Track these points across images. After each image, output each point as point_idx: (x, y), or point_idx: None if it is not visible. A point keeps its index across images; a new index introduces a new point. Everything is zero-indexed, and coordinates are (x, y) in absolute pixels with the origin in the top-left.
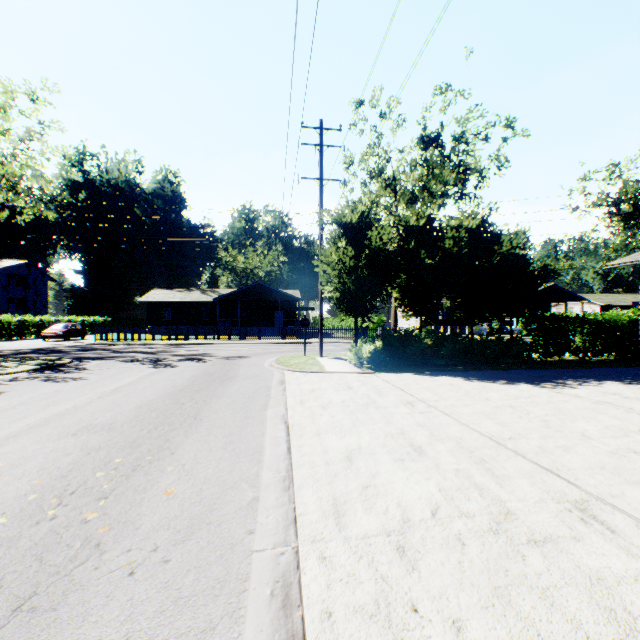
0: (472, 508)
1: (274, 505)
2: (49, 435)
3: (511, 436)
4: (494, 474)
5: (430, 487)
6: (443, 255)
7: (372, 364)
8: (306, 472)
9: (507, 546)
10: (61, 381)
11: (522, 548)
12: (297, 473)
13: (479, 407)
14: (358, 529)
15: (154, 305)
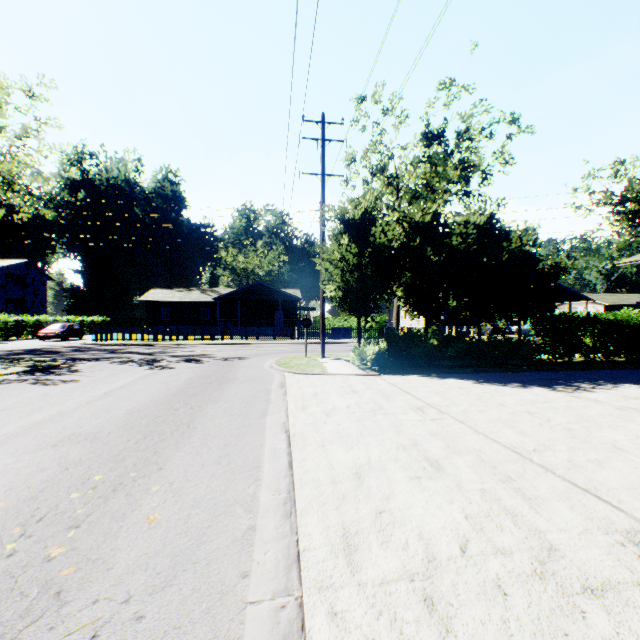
0: (508, 542)
1: (273, 537)
2: (26, 446)
3: (535, 448)
4: (525, 496)
5: (454, 513)
6: (450, 252)
7: (376, 366)
8: (310, 493)
9: (559, 597)
10: (50, 384)
11: (578, 600)
12: (300, 494)
13: (494, 413)
14: (374, 571)
15: (153, 305)
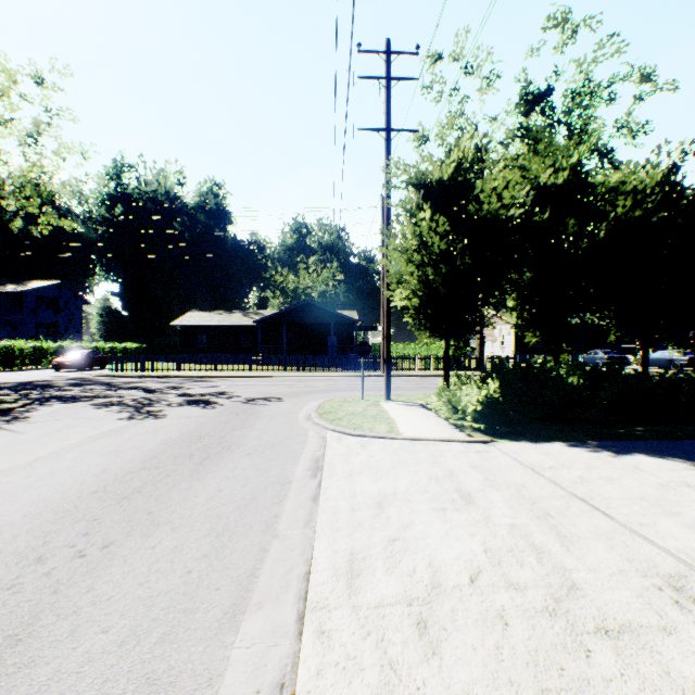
0: None
1: None
2: None
3: None
4: None
5: None
6: (609, 228)
7: (482, 422)
8: None
9: None
10: None
11: None
12: None
13: None
14: None
15: (189, 329)
